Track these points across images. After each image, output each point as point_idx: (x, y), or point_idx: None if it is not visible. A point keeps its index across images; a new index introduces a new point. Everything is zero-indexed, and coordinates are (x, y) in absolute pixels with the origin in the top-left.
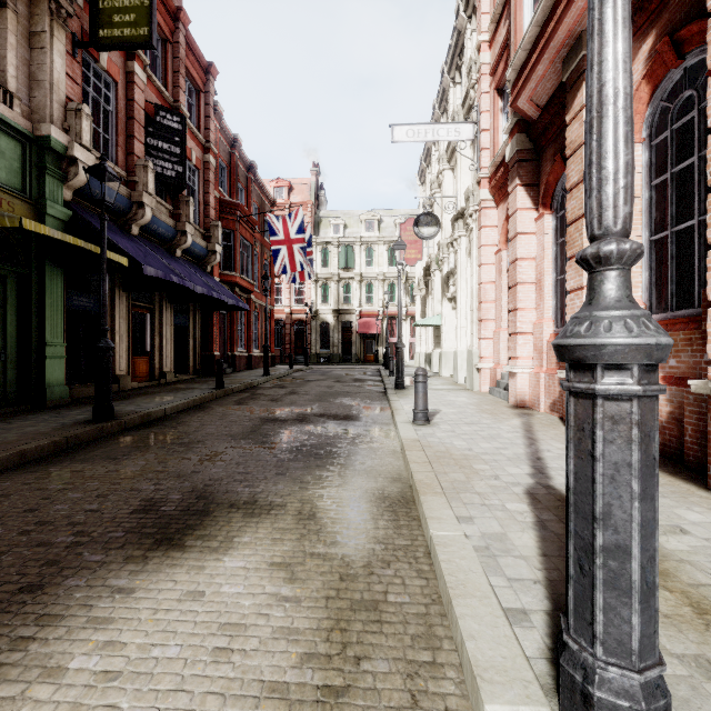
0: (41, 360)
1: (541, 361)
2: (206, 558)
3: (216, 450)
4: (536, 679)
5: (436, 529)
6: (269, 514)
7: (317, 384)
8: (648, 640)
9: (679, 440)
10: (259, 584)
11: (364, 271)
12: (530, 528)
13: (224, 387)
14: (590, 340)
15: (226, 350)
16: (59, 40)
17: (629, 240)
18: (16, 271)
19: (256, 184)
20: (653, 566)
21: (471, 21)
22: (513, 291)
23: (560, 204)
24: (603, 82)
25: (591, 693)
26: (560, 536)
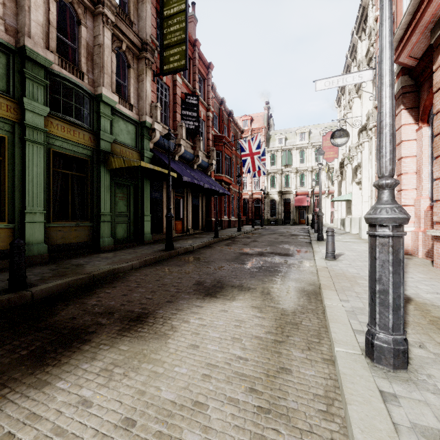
0: (142, 222)
1: (419, 224)
2: (226, 301)
3: (220, 265)
4: (359, 346)
5: (327, 302)
6: (249, 291)
7: (268, 237)
8: (397, 325)
9: None
10: (248, 311)
11: (299, 166)
12: None
13: (218, 237)
14: (373, 216)
15: (217, 217)
16: (148, 76)
17: (390, 179)
18: (133, 183)
19: (232, 123)
20: (400, 299)
21: None
22: (399, 178)
23: None
24: (381, 120)
25: (373, 342)
26: None
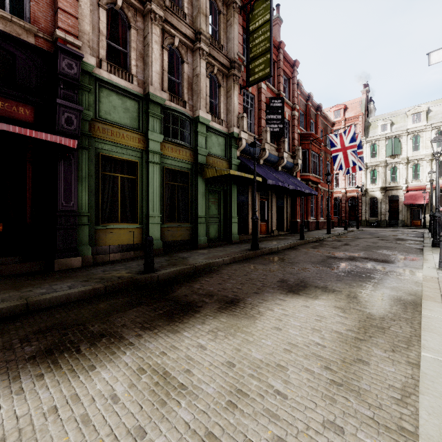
0: (230, 224)
1: None
2: (308, 299)
3: (305, 267)
4: None
5: (426, 312)
6: (333, 293)
7: (364, 241)
8: None
9: None
10: (330, 310)
11: (411, 155)
12: None
13: (304, 239)
14: None
15: (303, 218)
16: (236, 90)
17: None
18: (223, 189)
19: (321, 117)
20: None
21: None
22: None
23: None
24: None
25: None
26: None
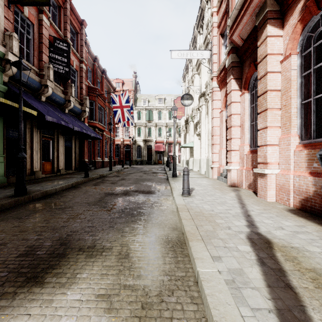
0: None
1: (243, 164)
2: (55, 292)
3: (78, 212)
4: None
5: (200, 267)
6: (101, 255)
7: (134, 175)
8: None
9: (320, 205)
10: (87, 315)
11: (157, 122)
12: (255, 264)
13: (89, 176)
14: None
15: (91, 158)
16: None
17: None
18: None
19: (106, 80)
20: None
21: (208, 3)
22: (229, 130)
23: (252, 88)
24: None
25: None
26: (274, 269)
